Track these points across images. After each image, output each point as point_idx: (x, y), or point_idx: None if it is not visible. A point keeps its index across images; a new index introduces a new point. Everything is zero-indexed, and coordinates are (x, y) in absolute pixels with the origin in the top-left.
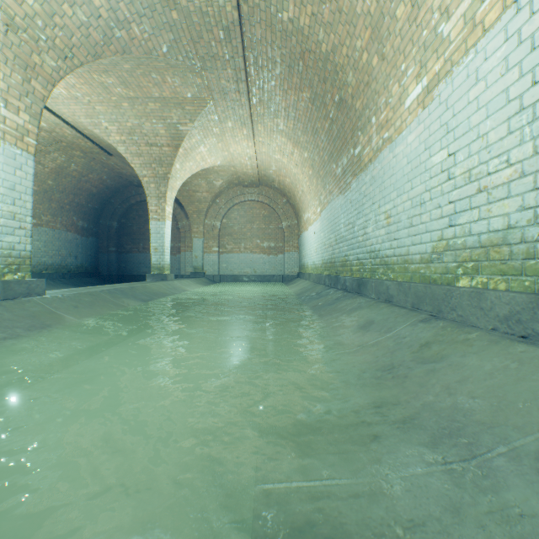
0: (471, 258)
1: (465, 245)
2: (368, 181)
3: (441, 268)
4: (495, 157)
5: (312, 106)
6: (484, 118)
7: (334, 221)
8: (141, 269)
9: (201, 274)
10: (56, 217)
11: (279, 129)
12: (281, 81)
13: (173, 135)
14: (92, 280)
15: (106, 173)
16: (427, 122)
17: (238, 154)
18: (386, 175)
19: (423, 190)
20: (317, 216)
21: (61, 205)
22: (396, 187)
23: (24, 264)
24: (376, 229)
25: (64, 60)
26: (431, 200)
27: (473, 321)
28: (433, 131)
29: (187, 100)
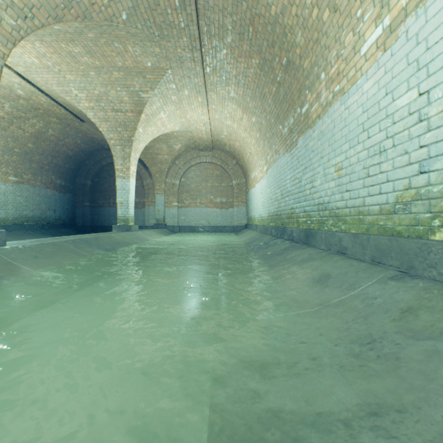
0: None
1: None
2: (316, 136)
3: (409, 219)
4: None
5: (260, 72)
6: None
7: (280, 177)
8: (112, 221)
9: (163, 226)
10: (36, 176)
11: (230, 96)
12: (232, 49)
13: (135, 101)
14: (68, 230)
15: (80, 138)
16: (389, 64)
17: (194, 120)
18: (336, 128)
19: (383, 138)
20: (263, 174)
21: (41, 166)
22: (348, 138)
23: None
24: (324, 182)
25: (24, 19)
26: (394, 146)
27: None
28: (397, 72)
29: (147, 69)
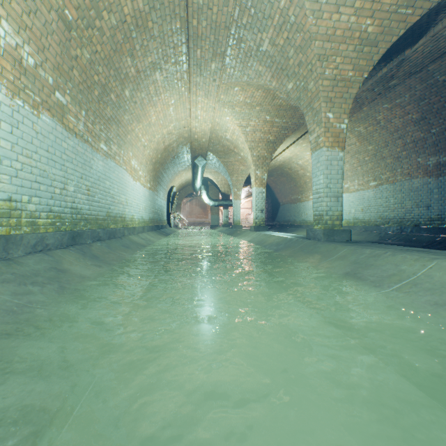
0: None
1: None
2: None
3: None
4: None
5: None
6: None
7: None
8: None
9: None
10: None
11: None
12: None
13: None
14: None
15: None
16: None
17: None
18: None
19: None
20: None
21: None
22: None
23: None
24: None
25: None
26: None
27: None
28: None
29: None
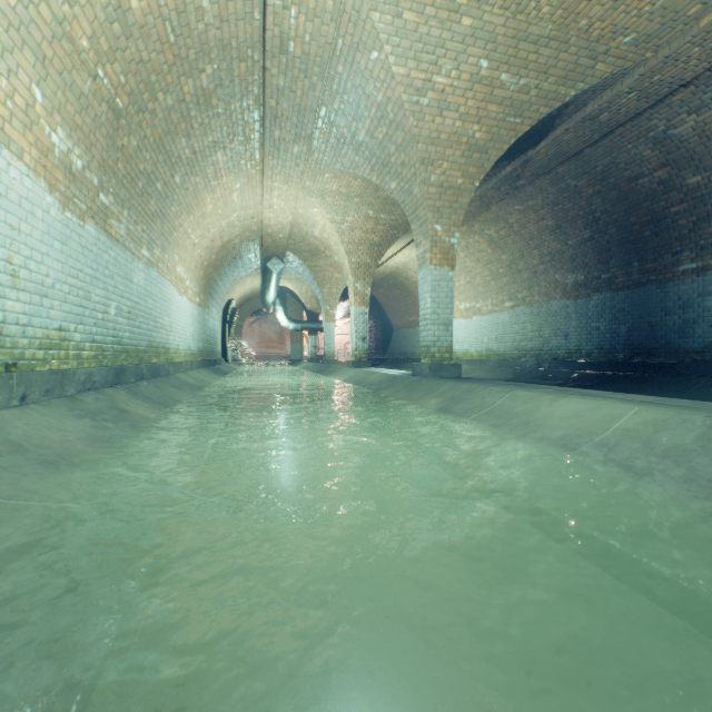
0: None
1: None
2: None
3: None
4: None
5: None
6: None
7: None
8: None
9: None
10: None
11: None
12: None
13: None
14: None
15: None
16: None
17: None
18: None
19: None
20: None
21: None
22: None
23: None
24: None
25: None
26: None
27: None
28: None
29: None
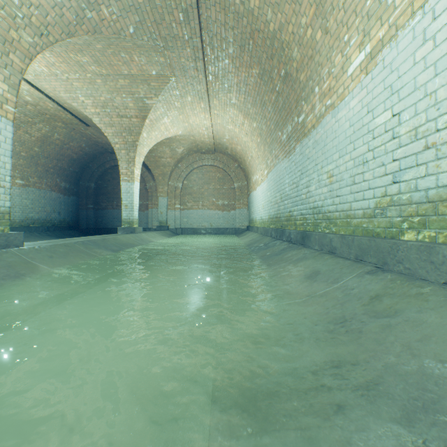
0: (417, 213)
1: (410, 200)
2: (311, 145)
3: (385, 222)
4: (445, 113)
5: (260, 81)
6: (433, 76)
7: (280, 181)
8: (115, 223)
9: (166, 228)
10: (41, 179)
11: (231, 102)
12: (234, 59)
13: (140, 107)
14: (73, 232)
15: (85, 141)
16: (370, 86)
17: (197, 125)
18: (328, 138)
19: (365, 150)
20: (264, 178)
21: (46, 169)
22: (338, 149)
23: (3, 219)
24: (318, 187)
25: (40, 36)
26: (374, 158)
27: (422, 274)
28: (376, 94)
29: (152, 77)
